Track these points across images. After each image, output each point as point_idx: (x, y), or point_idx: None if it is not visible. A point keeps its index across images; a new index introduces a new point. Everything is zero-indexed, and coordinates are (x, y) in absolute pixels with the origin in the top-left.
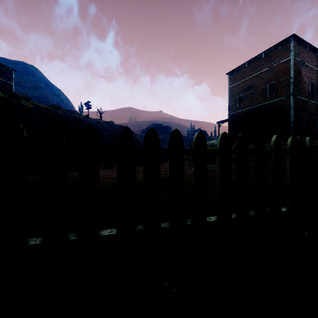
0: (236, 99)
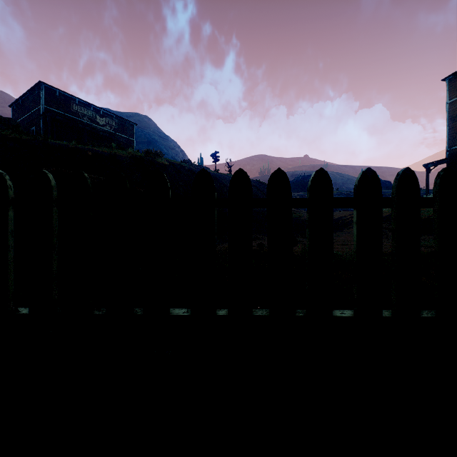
0: None
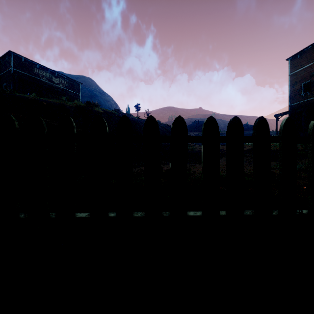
0: (300, 86)
